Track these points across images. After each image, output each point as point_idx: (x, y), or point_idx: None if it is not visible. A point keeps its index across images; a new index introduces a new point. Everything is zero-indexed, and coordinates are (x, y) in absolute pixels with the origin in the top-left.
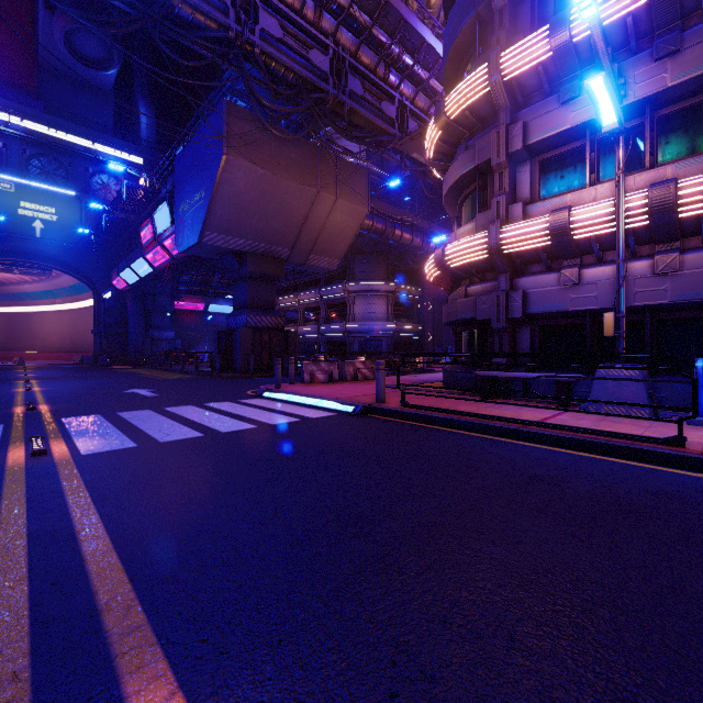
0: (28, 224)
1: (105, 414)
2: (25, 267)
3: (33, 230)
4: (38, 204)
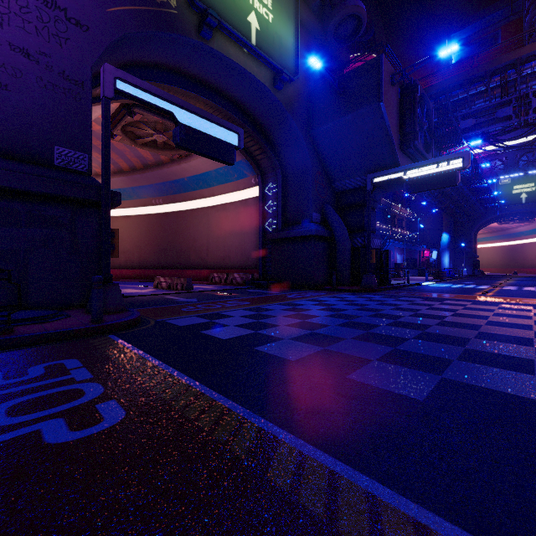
0: (517, 197)
1: (519, 287)
2: (517, 220)
3: (520, 200)
4: (523, 184)
